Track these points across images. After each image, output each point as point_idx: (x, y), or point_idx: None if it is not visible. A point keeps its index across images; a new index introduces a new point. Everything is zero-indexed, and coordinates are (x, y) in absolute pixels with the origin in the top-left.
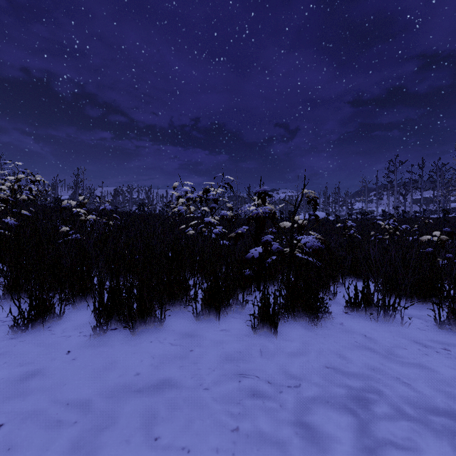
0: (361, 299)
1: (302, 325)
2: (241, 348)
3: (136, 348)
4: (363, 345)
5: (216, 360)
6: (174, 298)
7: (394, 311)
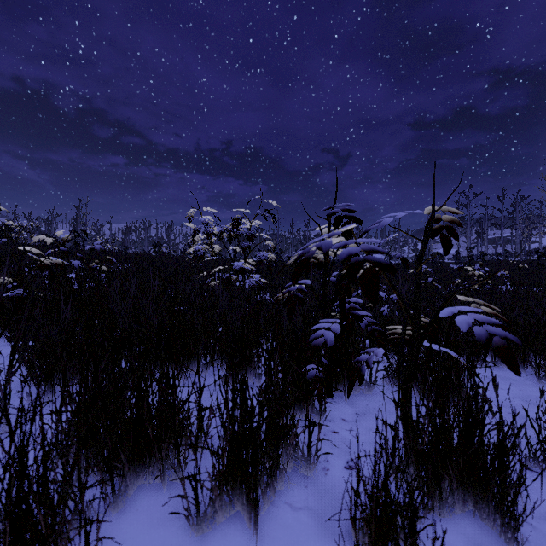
0: None
1: (466, 538)
2: None
3: None
4: None
5: None
6: (151, 453)
7: None
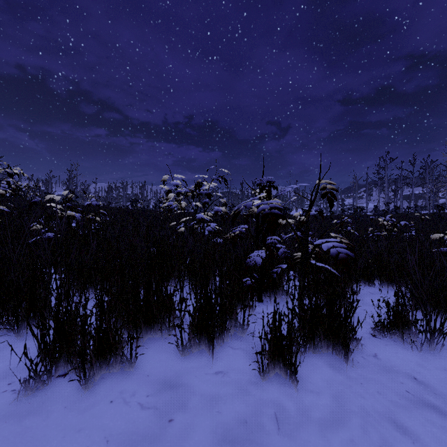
0: (394, 319)
1: (325, 361)
2: (247, 411)
3: (85, 416)
4: (420, 400)
5: (208, 443)
6: (154, 320)
7: (442, 337)
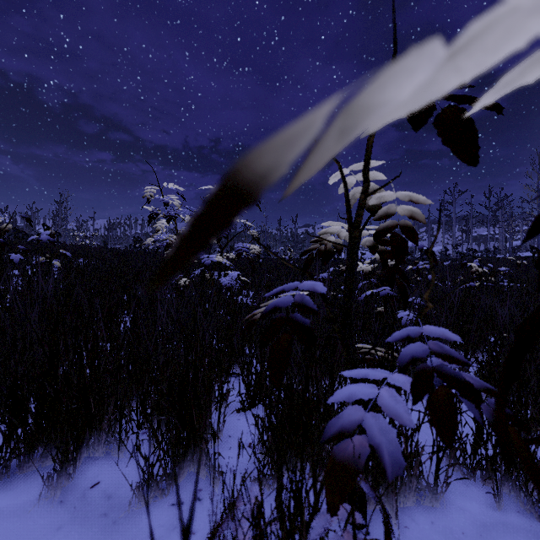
0: None
1: None
2: None
3: None
4: None
5: None
6: None
7: None
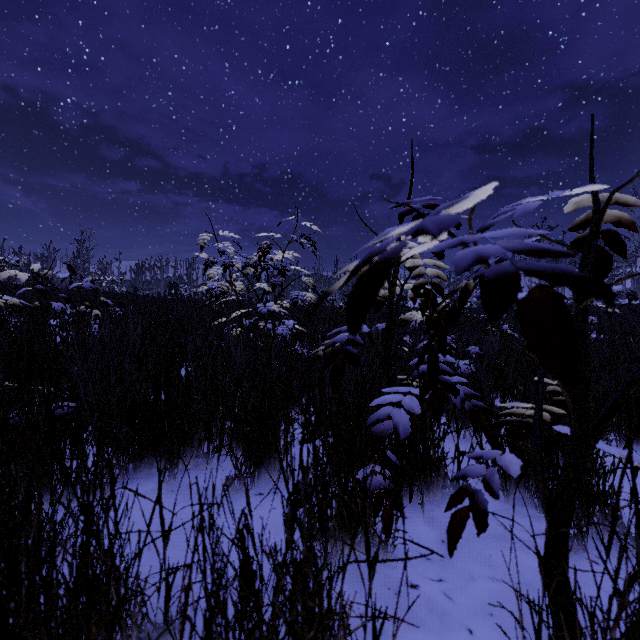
0: None
1: None
2: None
3: None
4: None
5: None
6: None
7: None
